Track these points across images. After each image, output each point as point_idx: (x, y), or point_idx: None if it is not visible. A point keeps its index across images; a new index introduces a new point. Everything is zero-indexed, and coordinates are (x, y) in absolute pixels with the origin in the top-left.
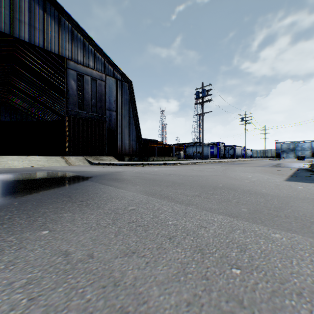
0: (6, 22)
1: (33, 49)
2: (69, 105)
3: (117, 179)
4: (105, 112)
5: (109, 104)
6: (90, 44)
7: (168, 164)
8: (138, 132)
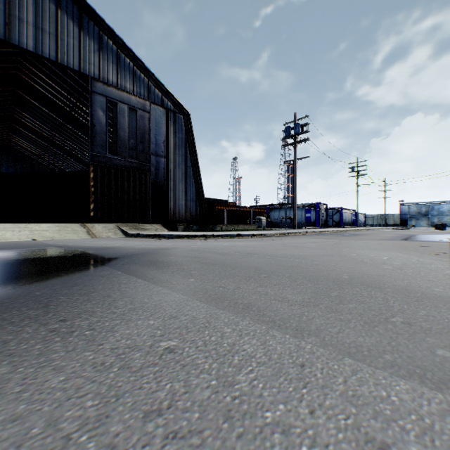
0: None
1: (44, 66)
2: (95, 148)
3: (157, 263)
4: (149, 158)
5: (156, 147)
6: (127, 56)
7: (244, 235)
8: (199, 188)
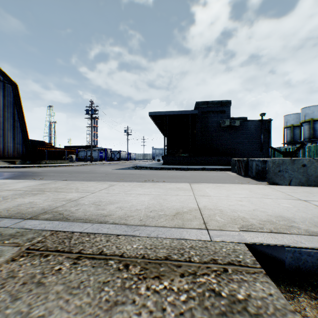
0: None
1: None
2: None
3: (37, 172)
4: None
5: None
6: None
7: (62, 165)
8: (25, 136)
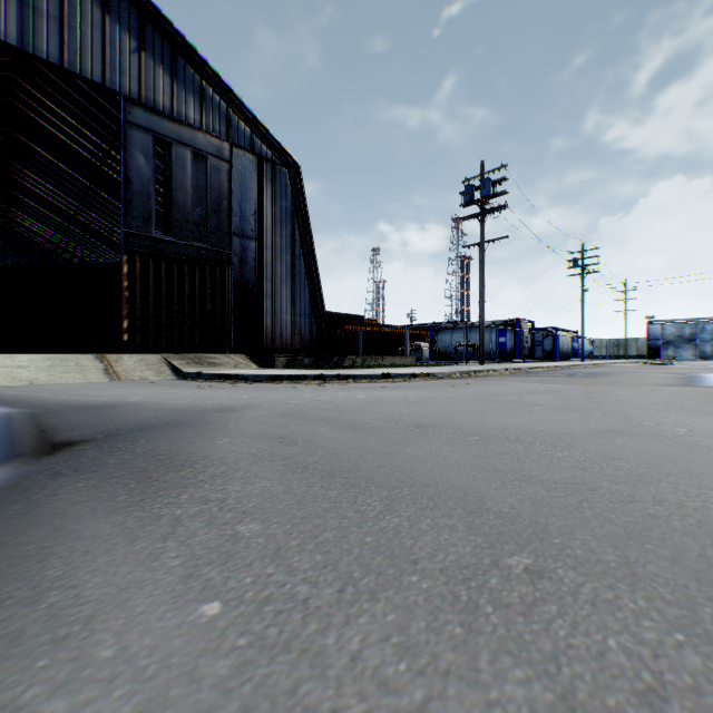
0: None
1: (52, 87)
2: (132, 221)
3: (161, 470)
4: (229, 240)
5: (241, 221)
6: (190, 63)
7: (396, 376)
8: (316, 294)
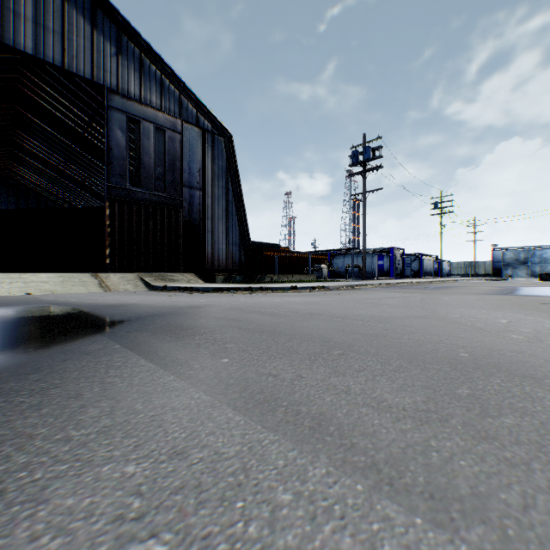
0: None
1: (49, 77)
2: (112, 177)
3: (178, 330)
4: (181, 190)
5: (189, 177)
6: (153, 62)
7: (301, 288)
8: (244, 229)
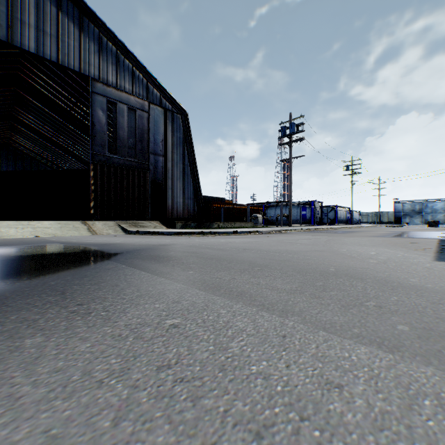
0: (2, 23)
1: (44, 67)
2: (95, 147)
3: (158, 258)
4: (148, 156)
5: (154, 146)
6: (126, 57)
7: (240, 232)
8: (197, 187)
